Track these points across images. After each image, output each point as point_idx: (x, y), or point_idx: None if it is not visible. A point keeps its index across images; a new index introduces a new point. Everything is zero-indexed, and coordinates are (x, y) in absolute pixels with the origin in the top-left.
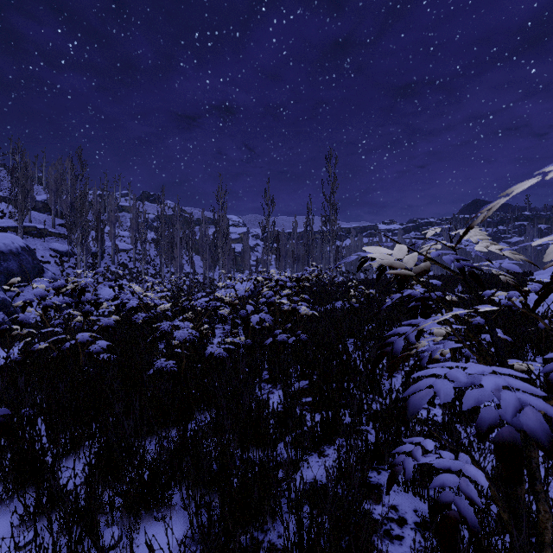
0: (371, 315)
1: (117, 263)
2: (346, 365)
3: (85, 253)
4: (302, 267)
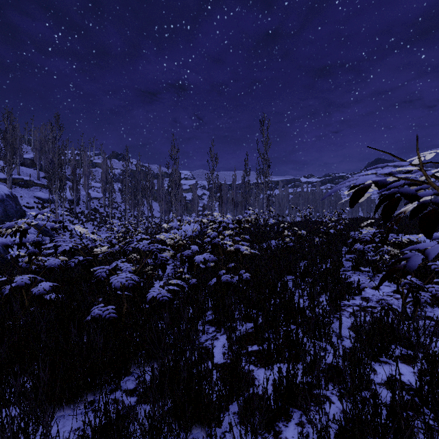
0: (303, 253)
1: (90, 208)
2: (291, 308)
3: (63, 200)
4: (240, 212)
